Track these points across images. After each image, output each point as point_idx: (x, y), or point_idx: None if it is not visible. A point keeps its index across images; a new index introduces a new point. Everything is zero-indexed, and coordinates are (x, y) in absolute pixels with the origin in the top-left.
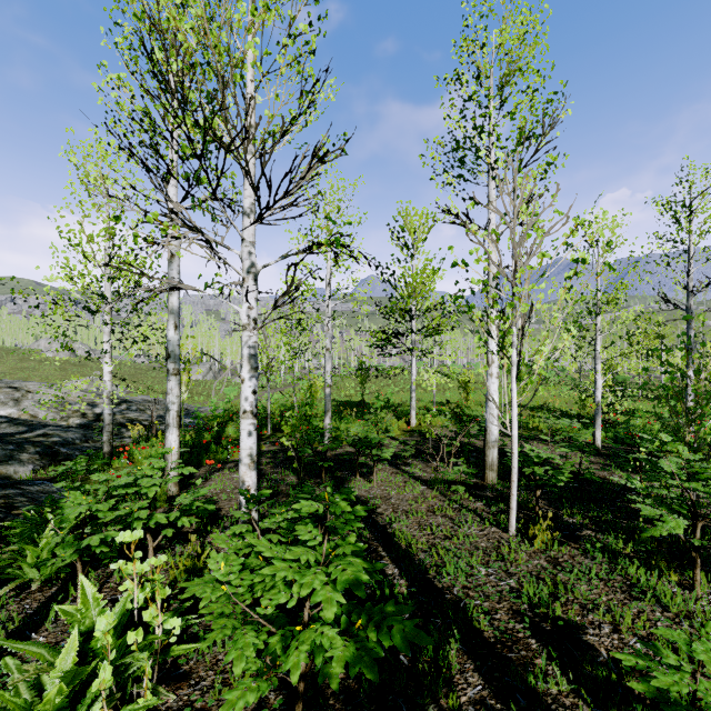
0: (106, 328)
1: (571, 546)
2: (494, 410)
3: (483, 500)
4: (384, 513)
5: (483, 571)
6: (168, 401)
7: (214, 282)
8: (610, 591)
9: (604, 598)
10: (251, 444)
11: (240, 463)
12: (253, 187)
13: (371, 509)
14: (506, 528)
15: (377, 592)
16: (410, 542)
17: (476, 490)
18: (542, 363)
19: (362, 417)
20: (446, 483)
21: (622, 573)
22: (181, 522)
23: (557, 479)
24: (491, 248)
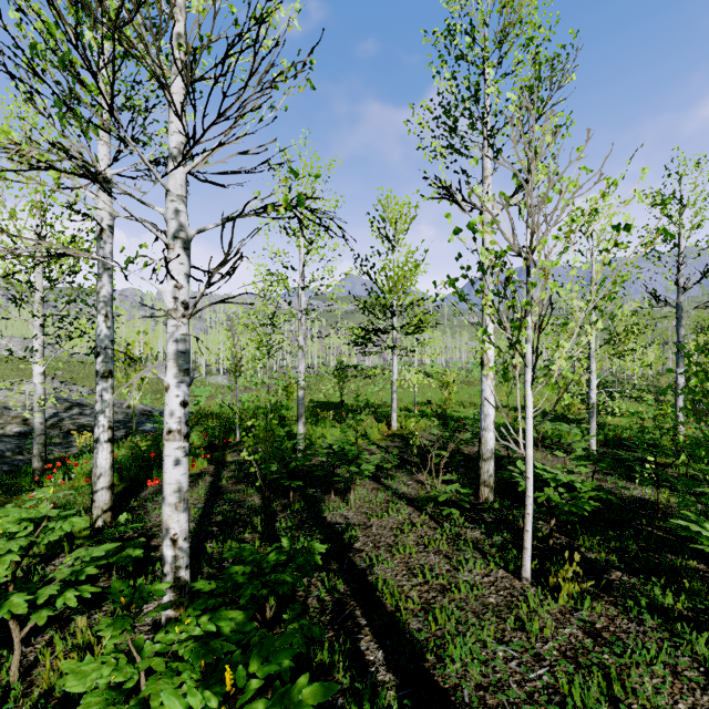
0: (36, 321)
1: (604, 599)
2: (490, 417)
3: (482, 527)
4: (364, 553)
5: (500, 651)
6: (97, 410)
7: (139, 256)
8: (685, 689)
9: (682, 704)
10: (179, 476)
11: (163, 503)
12: (176, 111)
13: (347, 543)
14: (516, 570)
15: (352, 707)
16: (398, 607)
17: (470, 511)
18: (563, 363)
19: (340, 420)
20: (435, 503)
21: (690, 653)
22: (63, 600)
23: (578, 507)
24: (487, 229)
